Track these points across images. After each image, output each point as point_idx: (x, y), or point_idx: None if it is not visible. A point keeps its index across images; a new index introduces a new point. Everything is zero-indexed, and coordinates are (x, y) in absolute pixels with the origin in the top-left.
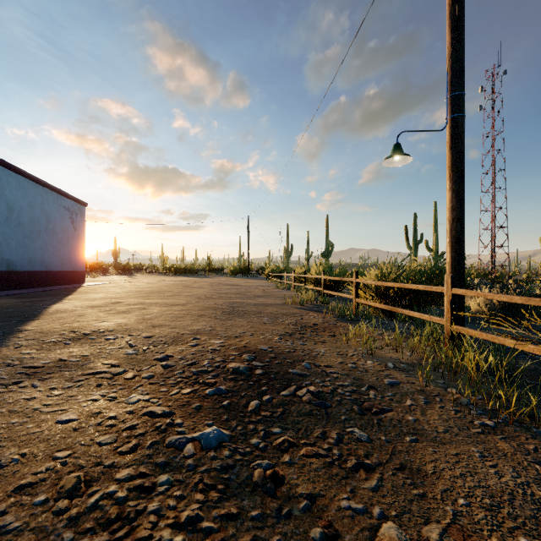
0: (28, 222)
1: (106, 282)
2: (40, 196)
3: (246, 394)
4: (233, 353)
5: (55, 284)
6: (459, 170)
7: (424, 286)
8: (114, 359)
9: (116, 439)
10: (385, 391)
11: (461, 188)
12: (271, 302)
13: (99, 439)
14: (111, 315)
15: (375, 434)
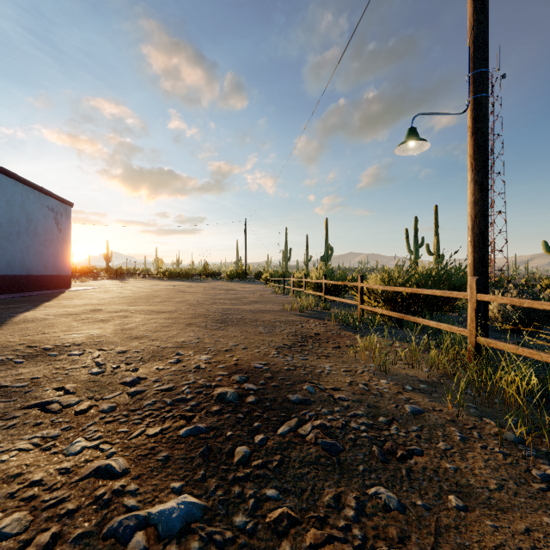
0: (6, 222)
1: (94, 287)
2: (19, 194)
3: (232, 434)
4: (221, 373)
5: (37, 289)
6: (483, 158)
7: (442, 292)
8: (71, 383)
9: (27, 525)
10: (409, 424)
11: (484, 178)
12: (269, 308)
13: (0, 526)
14: (85, 325)
15: (408, 497)
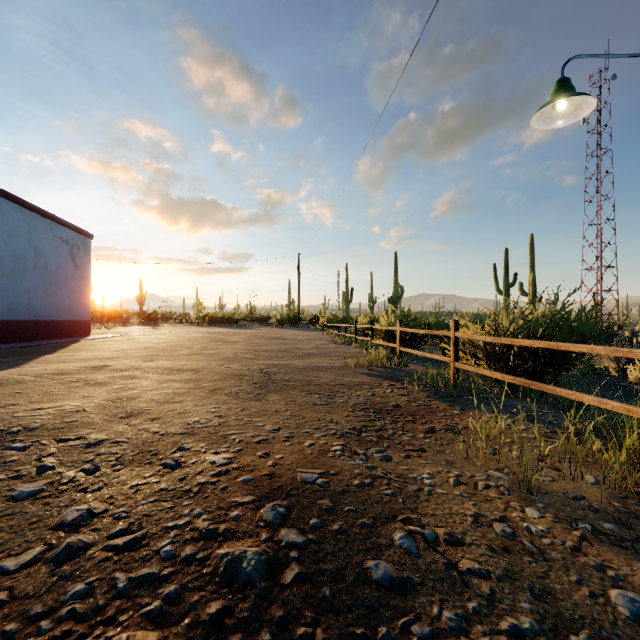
0: (8, 257)
1: (118, 335)
2: (25, 223)
3: None
4: (241, 499)
5: (48, 337)
6: None
7: (610, 349)
8: None
9: None
10: None
11: None
12: (326, 364)
13: None
14: (69, 391)
15: None
